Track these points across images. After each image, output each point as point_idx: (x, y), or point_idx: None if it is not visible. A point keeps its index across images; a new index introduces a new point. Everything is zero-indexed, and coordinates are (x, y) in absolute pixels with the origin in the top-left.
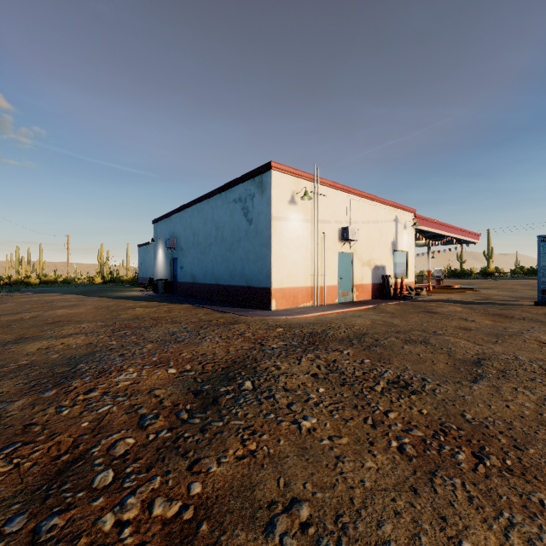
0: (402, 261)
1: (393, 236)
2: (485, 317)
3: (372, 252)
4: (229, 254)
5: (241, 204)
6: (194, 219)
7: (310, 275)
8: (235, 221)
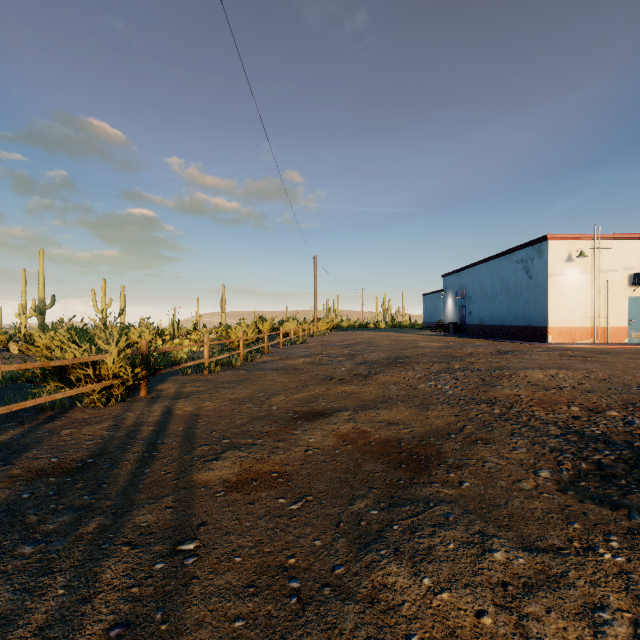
0: None
1: None
2: None
3: None
4: (512, 302)
5: (522, 264)
6: (481, 275)
7: (589, 318)
8: (517, 277)
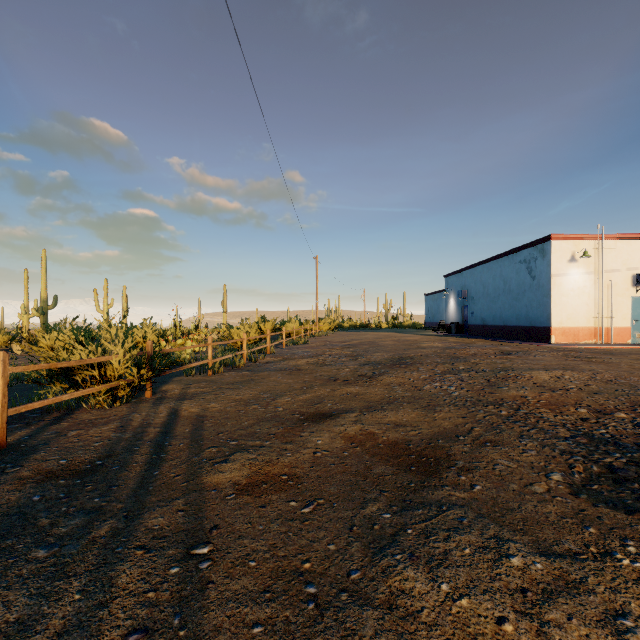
0: None
1: None
2: None
3: None
4: (515, 302)
5: (525, 264)
6: (483, 275)
7: (592, 318)
8: (520, 277)
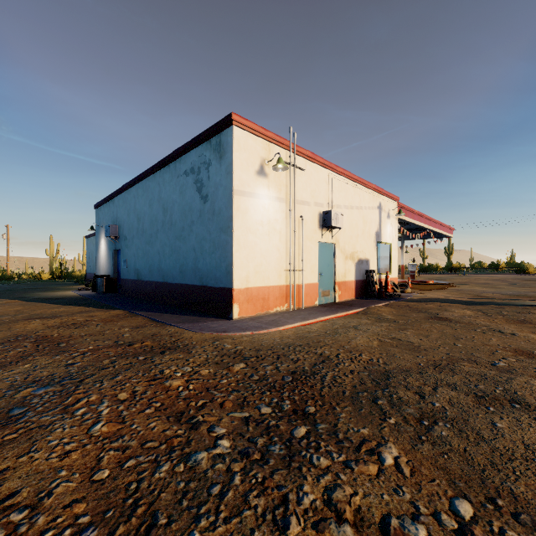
0: (385, 254)
1: (377, 226)
2: (518, 327)
3: (355, 244)
4: (178, 243)
5: (193, 176)
6: (138, 200)
7: (284, 271)
8: (185, 199)
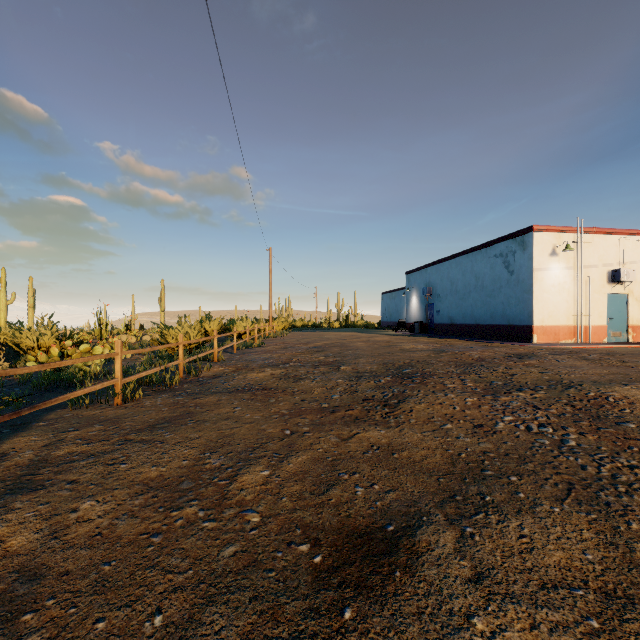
0: None
1: None
2: None
3: None
4: (489, 299)
5: (501, 259)
6: (451, 271)
7: (572, 316)
8: (495, 272)
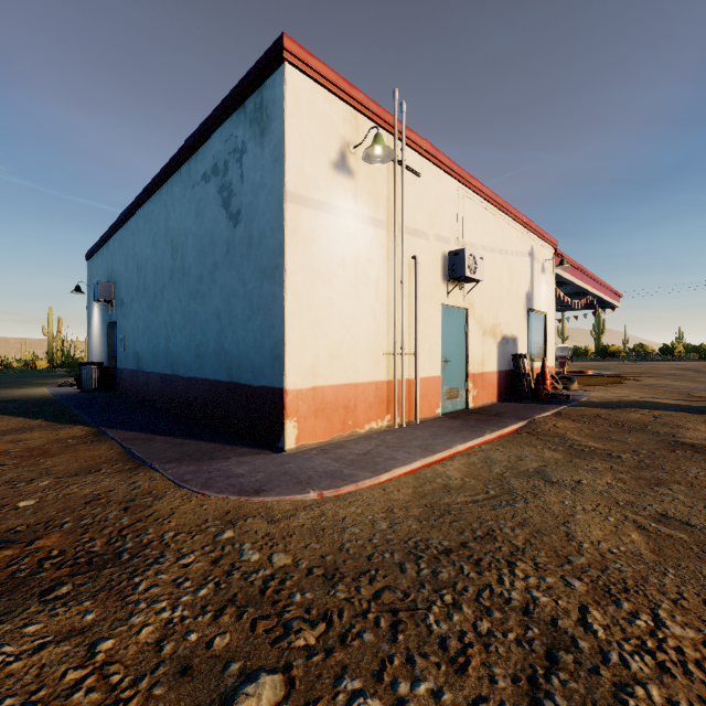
0: (538, 330)
1: (528, 283)
2: None
3: (498, 311)
4: (193, 305)
5: (216, 180)
6: (138, 239)
7: (384, 355)
8: (204, 225)
